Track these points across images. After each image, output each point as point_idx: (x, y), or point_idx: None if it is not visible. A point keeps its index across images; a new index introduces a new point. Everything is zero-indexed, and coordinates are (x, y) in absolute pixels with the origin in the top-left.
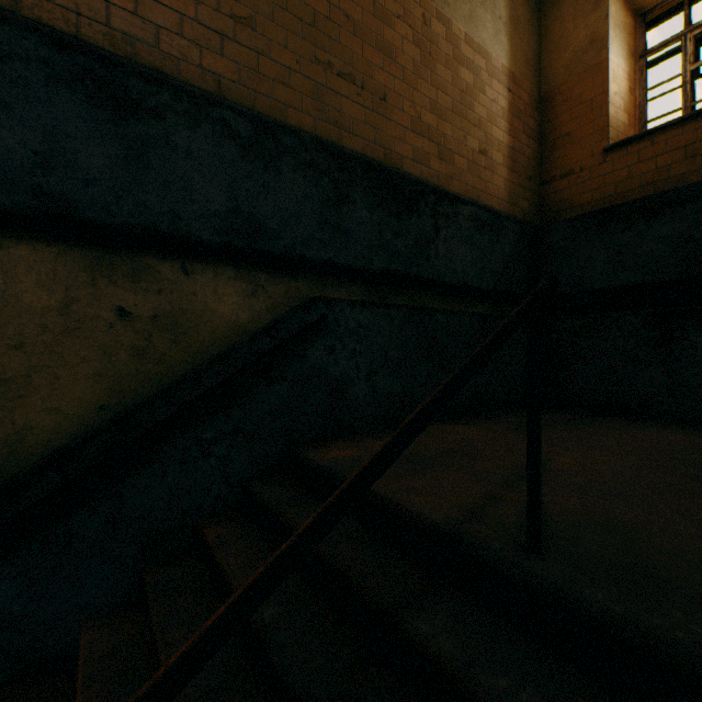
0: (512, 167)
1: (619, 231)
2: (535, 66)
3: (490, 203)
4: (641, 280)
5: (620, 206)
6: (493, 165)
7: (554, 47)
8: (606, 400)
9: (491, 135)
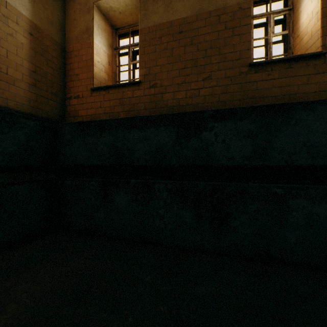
0: (35, 84)
1: (90, 135)
2: (61, 29)
3: (7, 104)
4: (98, 163)
5: (91, 122)
6: (10, 78)
7: (72, 23)
8: (84, 226)
9: (8, 58)
